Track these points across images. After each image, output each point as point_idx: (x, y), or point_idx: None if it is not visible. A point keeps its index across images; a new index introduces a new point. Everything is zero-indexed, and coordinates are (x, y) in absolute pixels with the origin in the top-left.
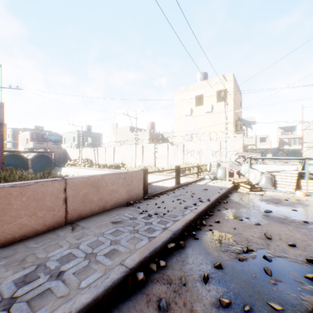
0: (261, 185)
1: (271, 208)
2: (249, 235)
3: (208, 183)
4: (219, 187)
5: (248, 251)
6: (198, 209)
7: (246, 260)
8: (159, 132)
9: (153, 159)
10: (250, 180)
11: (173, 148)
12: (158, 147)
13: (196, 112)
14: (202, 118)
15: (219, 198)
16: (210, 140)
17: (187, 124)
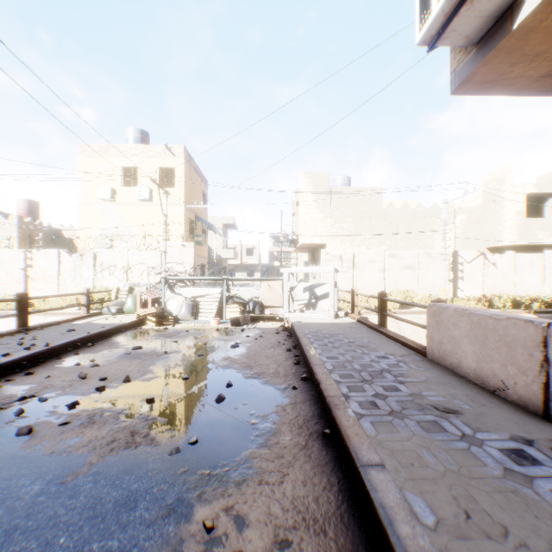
0: (180, 315)
1: (152, 343)
2: (60, 381)
3: (98, 320)
4: (107, 324)
5: (28, 398)
6: (2, 361)
7: (6, 410)
8: (50, 225)
9: (23, 282)
10: (171, 311)
11: (72, 260)
12: (36, 258)
13: (123, 196)
14: (134, 208)
15: (80, 341)
16: (146, 249)
17: (106, 217)
